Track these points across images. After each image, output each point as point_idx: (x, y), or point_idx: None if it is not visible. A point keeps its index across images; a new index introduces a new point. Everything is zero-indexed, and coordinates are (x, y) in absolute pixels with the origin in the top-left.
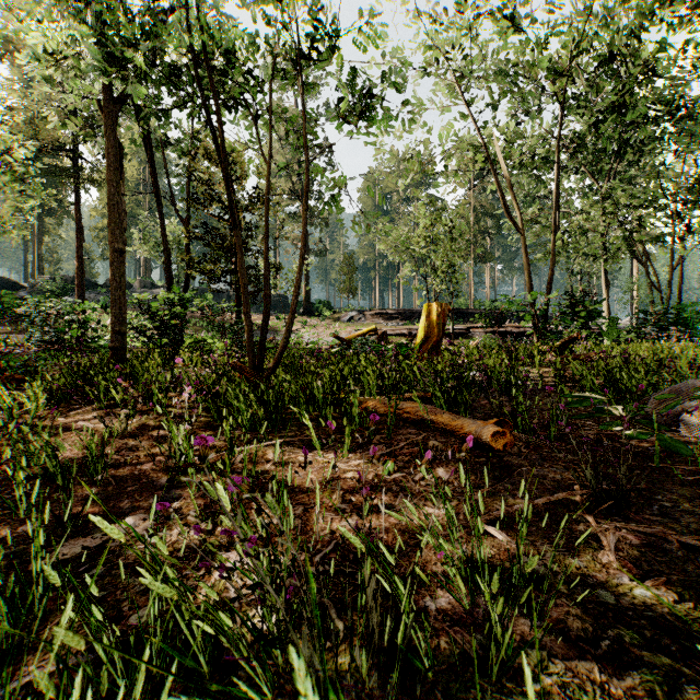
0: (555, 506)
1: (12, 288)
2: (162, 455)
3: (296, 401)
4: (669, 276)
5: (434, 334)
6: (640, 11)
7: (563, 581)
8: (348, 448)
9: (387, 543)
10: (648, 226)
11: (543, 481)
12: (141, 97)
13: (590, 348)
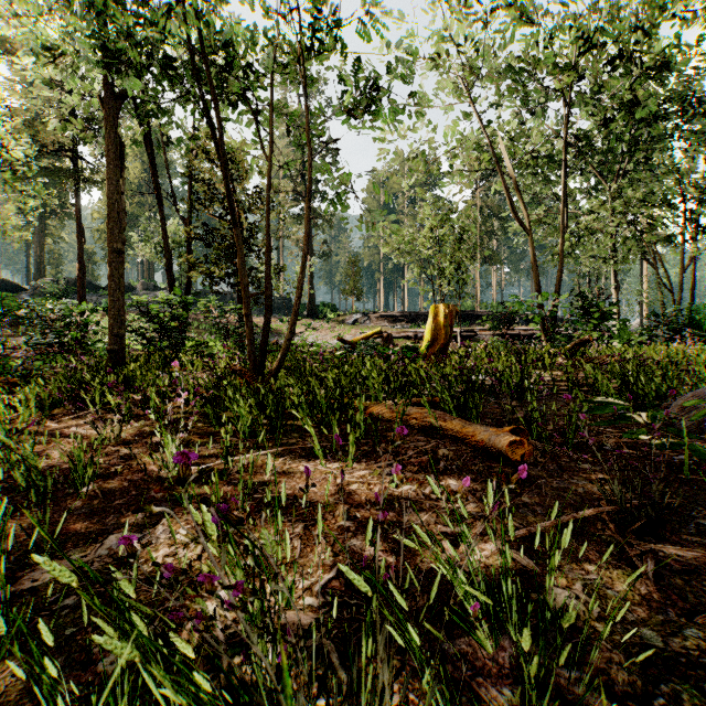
0: (580, 525)
1: (14, 290)
2: (155, 464)
3: (299, 406)
4: (681, 277)
5: (441, 336)
6: (652, 6)
7: (600, 617)
8: (352, 458)
9: (396, 568)
10: (659, 226)
11: (564, 495)
12: (137, 90)
13: (601, 351)
